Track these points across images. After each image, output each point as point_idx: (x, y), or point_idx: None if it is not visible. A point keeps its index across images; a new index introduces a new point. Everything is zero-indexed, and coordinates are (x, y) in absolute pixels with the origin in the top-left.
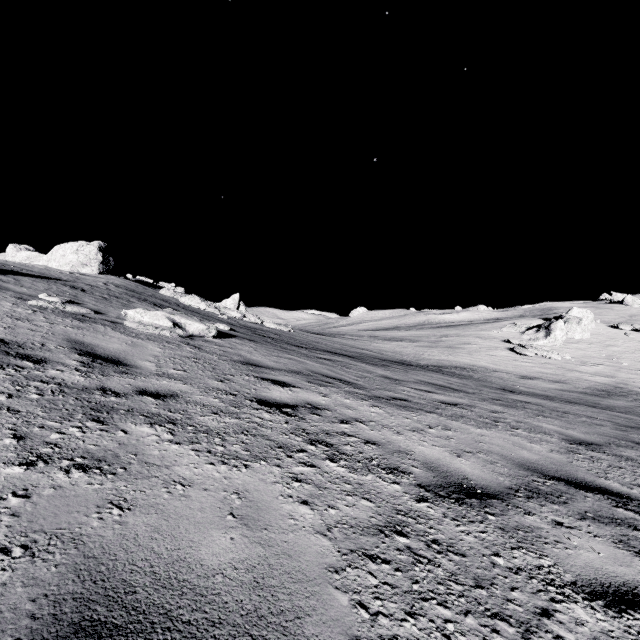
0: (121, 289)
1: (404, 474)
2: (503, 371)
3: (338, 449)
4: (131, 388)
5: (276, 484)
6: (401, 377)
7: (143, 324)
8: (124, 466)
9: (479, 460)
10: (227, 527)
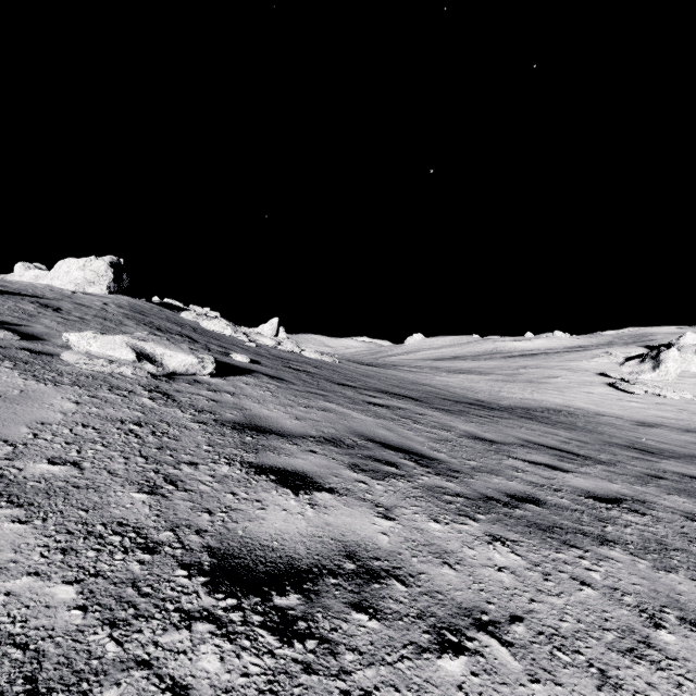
0: (123, 310)
1: None
2: (610, 415)
3: None
4: None
5: None
6: (495, 435)
7: (91, 356)
8: None
9: None
10: None
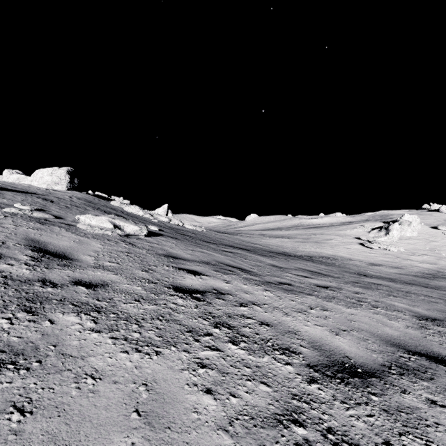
0: (81, 201)
1: (295, 354)
2: (356, 260)
3: (238, 331)
4: (68, 279)
5: (183, 371)
6: (284, 265)
7: (91, 226)
8: (40, 359)
9: (353, 338)
10: (130, 428)
